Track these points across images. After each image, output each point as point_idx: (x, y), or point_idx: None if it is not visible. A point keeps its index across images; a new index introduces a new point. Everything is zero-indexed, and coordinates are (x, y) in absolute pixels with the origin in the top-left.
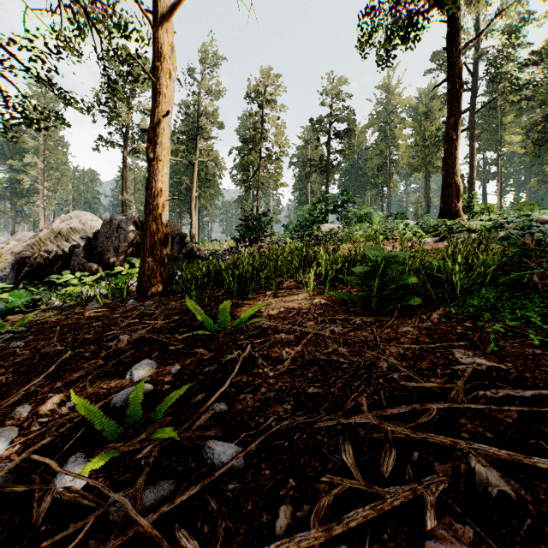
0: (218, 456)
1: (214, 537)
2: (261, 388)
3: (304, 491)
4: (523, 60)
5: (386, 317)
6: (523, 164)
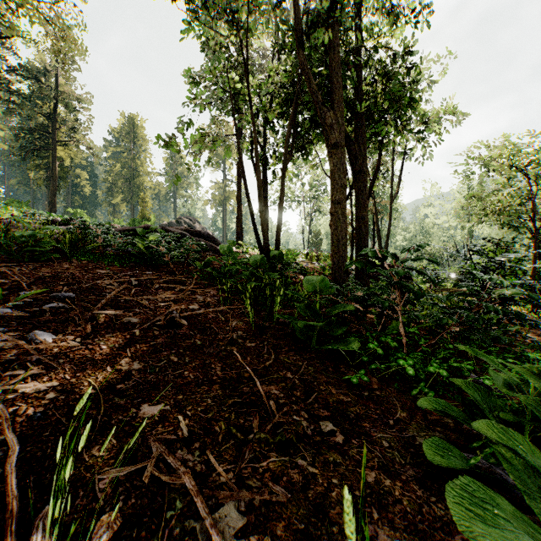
0: (67, 294)
1: (95, 299)
2: (33, 287)
3: (102, 293)
4: (13, 65)
5: (45, 263)
6: (6, 161)
